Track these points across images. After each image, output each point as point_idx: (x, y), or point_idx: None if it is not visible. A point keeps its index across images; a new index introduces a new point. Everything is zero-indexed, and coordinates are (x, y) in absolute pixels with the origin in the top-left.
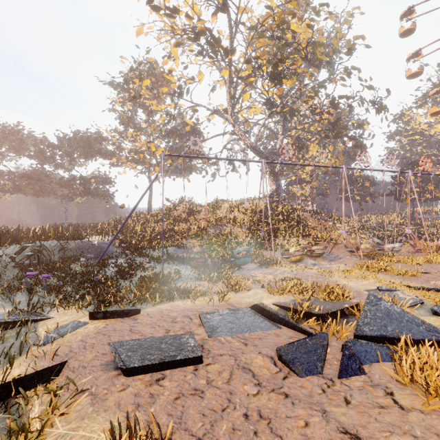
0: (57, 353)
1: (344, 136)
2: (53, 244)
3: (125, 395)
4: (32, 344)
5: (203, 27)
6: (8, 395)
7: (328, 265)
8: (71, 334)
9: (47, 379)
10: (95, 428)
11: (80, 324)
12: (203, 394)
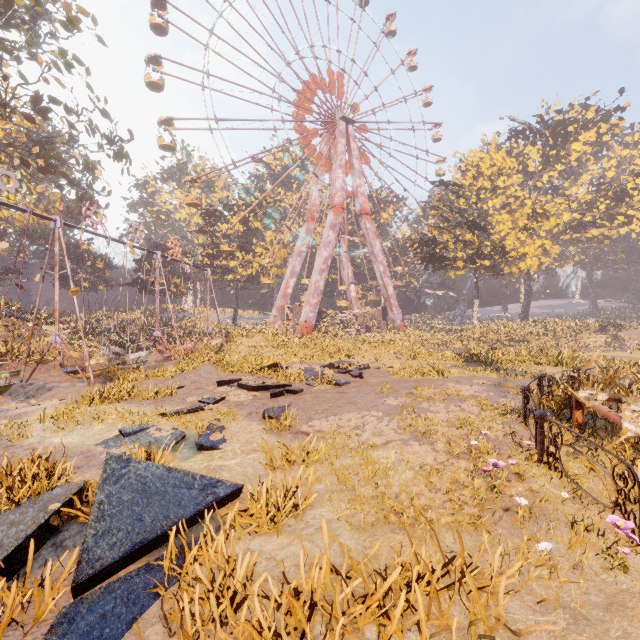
0: None
1: (62, 175)
2: None
3: None
4: None
5: None
6: None
7: (22, 409)
8: None
9: None
10: None
11: None
12: None
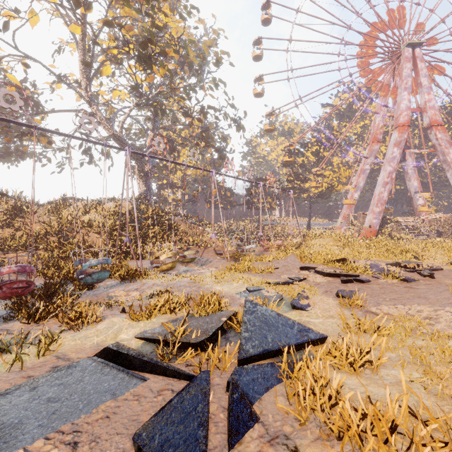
0: None
1: (212, 146)
2: None
3: None
4: None
5: None
6: None
7: (201, 270)
8: None
9: None
10: None
11: None
12: None
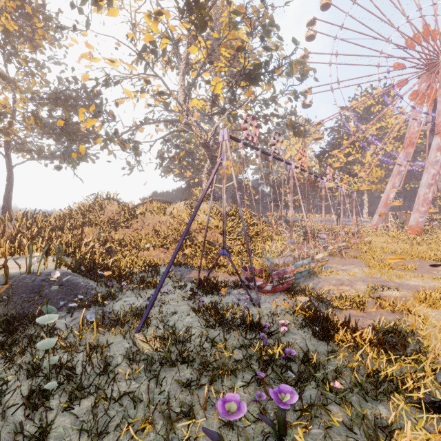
0: None
1: None
2: None
3: None
4: None
5: None
6: None
7: (342, 267)
8: None
9: None
10: None
11: None
12: None
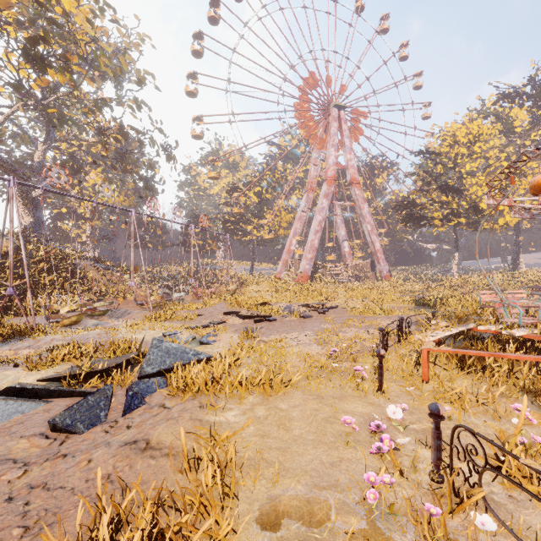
0: None
1: (135, 173)
2: None
3: None
4: None
5: None
6: None
7: (115, 323)
8: None
9: None
10: None
11: None
12: None
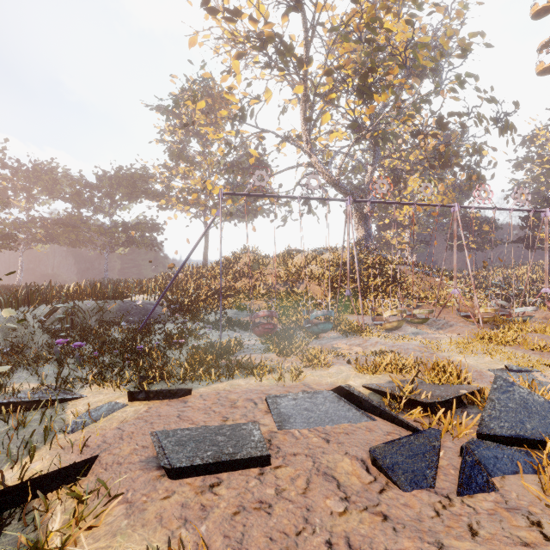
0: (87, 443)
1: (455, 165)
2: (89, 304)
3: (169, 505)
4: (58, 430)
5: (271, 31)
6: (23, 499)
7: (436, 335)
8: (105, 419)
9: (73, 479)
10: (129, 549)
11: (116, 407)
12: (271, 509)
